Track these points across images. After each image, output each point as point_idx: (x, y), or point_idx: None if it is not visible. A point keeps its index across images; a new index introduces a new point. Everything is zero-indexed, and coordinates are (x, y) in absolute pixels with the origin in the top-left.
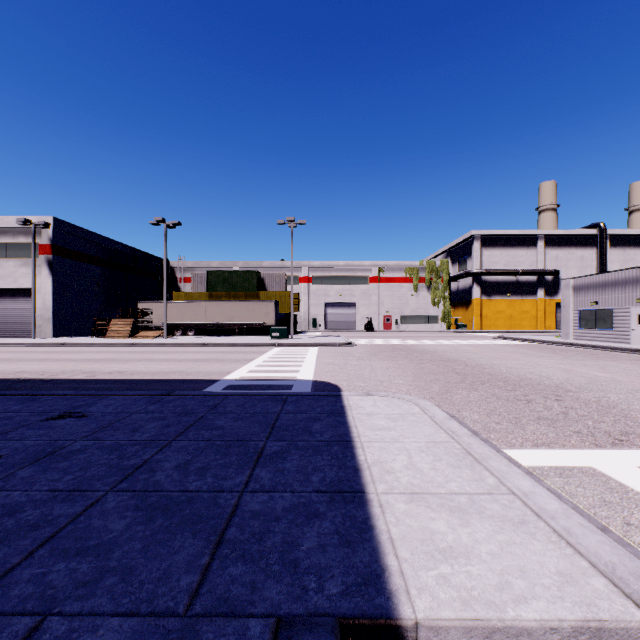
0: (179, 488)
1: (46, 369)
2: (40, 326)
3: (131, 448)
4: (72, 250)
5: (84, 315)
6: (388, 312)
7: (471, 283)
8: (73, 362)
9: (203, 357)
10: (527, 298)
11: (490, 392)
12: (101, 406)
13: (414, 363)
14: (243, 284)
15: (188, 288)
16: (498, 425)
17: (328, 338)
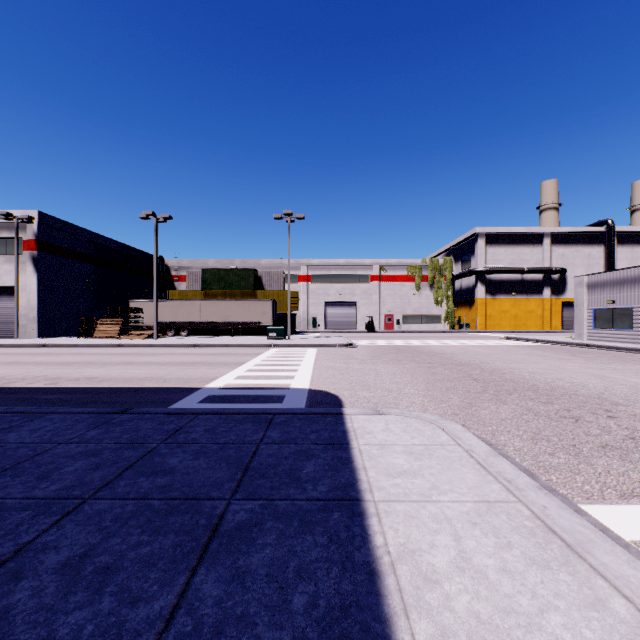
0: (37, 633)
1: (6, 375)
2: (24, 326)
3: (15, 516)
4: (59, 246)
5: (72, 314)
6: (389, 312)
7: (475, 282)
8: (43, 366)
9: (190, 360)
10: (533, 297)
11: (523, 406)
12: (25, 431)
13: (423, 367)
14: (239, 282)
15: (184, 287)
16: (554, 458)
17: (328, 339)
